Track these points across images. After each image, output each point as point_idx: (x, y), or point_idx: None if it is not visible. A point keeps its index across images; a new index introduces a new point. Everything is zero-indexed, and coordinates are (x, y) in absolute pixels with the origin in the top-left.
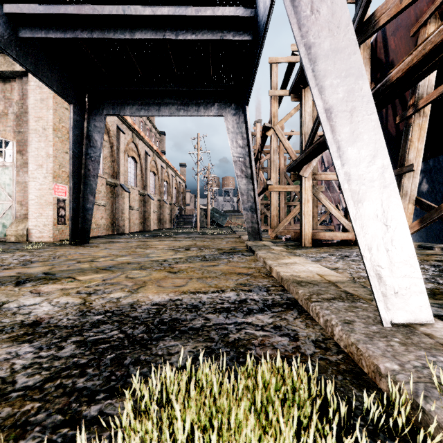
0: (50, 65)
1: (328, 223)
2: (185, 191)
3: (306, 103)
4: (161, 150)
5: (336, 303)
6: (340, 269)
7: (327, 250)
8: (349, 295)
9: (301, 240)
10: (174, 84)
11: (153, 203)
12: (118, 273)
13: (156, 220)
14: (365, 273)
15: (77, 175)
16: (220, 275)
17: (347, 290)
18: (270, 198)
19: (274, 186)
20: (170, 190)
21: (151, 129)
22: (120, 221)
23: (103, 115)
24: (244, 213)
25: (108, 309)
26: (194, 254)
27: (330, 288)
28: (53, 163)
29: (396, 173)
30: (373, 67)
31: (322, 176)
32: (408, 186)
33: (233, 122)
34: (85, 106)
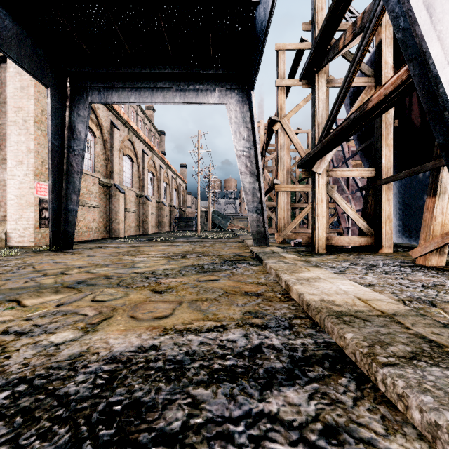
0: (18, 38)
1: (336, 226)
2: (185, 193)
3: (320, 89)
4: (161, 150)
5: (427, 370)
6: (376, 286)
7: (346, 257)
8: (435, 346)
9: (314, 245)
10: (168, 66)
11: (151, 205)
12: (84, 292)
13: (155, 223)
14: (414, 293)
15: (57, 171)
16: (221, 297)
17: (423, 333)
18: (277, 198)
19: (281, 185)
20: (170, 192)
21: (150, 128)
22: (114, 224)
23: (87, 102)
24: (249, 215)
25: (27, 374)
26: (191, 263)
27: (394, 330)
28: (35, 158)
29: (431, 166)
30: (395, 49)
31: (337, 172)
32: (447, 182)
33: (236, 111)
34: (66, 92)
